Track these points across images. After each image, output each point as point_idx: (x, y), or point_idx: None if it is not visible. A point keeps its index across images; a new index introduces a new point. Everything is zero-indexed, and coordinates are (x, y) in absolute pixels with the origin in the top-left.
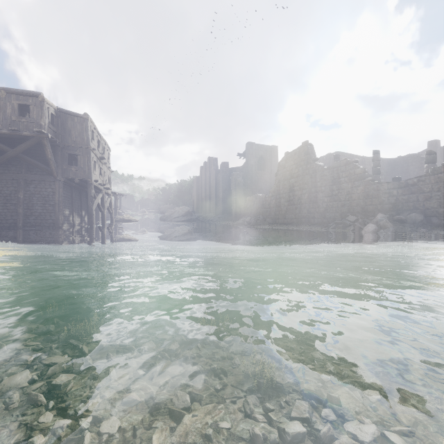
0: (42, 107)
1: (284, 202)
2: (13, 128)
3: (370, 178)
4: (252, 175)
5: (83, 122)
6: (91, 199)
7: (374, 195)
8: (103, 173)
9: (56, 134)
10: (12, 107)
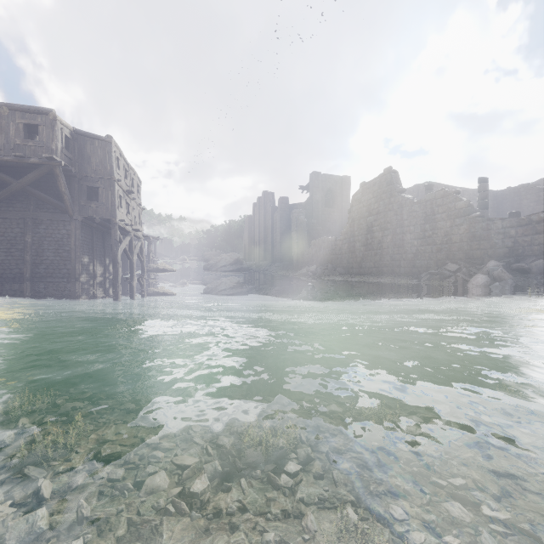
0: (54, 128)
1: (360, 247)
2: (17, 154)
3: (476, 214)
4: (317, 213)
5: (106, 146)
6: (116, 243)
7: (483, 237)
8: (132, 211)
9: (72, 161)
10: (17, 128)
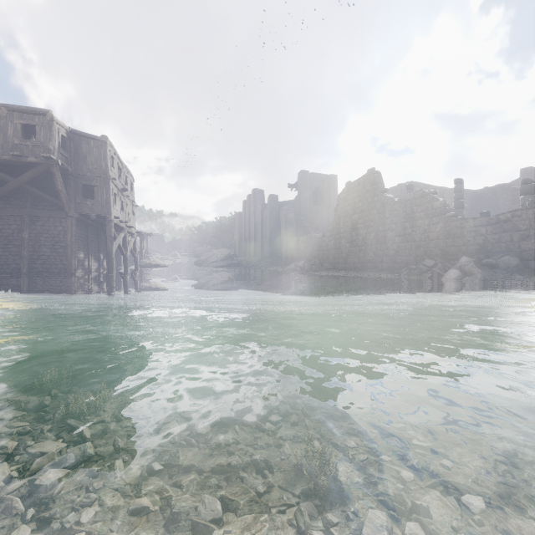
0: (51, 128)
1: (346, 243)
2: (16, 153)
3: (451, 213)
4: (306, 210)
5: (101, 146)
6: (111, 239)
7: (457, 234)
8: (126, 208)
9: (68, 160)
10: (15, 128)
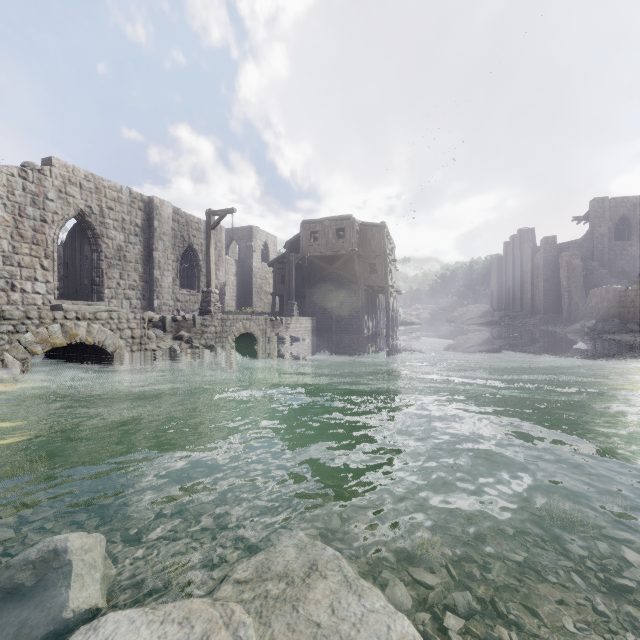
0: (353, 228)
1: None
2: (334, 250)
3: None
4: (602, 250)
5: (381, 230)
6: (388, 305)
7: None
8: (392, 275)
9: (359, 246)
10: (333, 232)
